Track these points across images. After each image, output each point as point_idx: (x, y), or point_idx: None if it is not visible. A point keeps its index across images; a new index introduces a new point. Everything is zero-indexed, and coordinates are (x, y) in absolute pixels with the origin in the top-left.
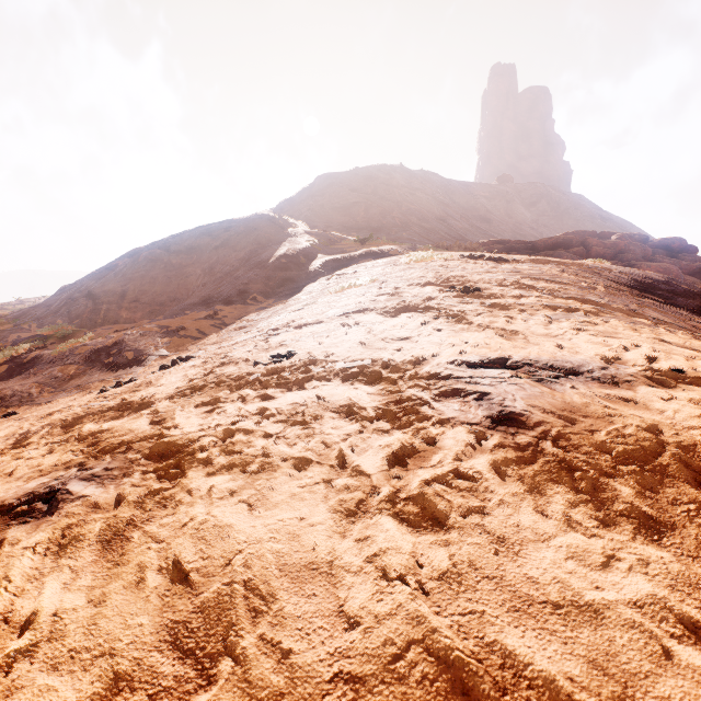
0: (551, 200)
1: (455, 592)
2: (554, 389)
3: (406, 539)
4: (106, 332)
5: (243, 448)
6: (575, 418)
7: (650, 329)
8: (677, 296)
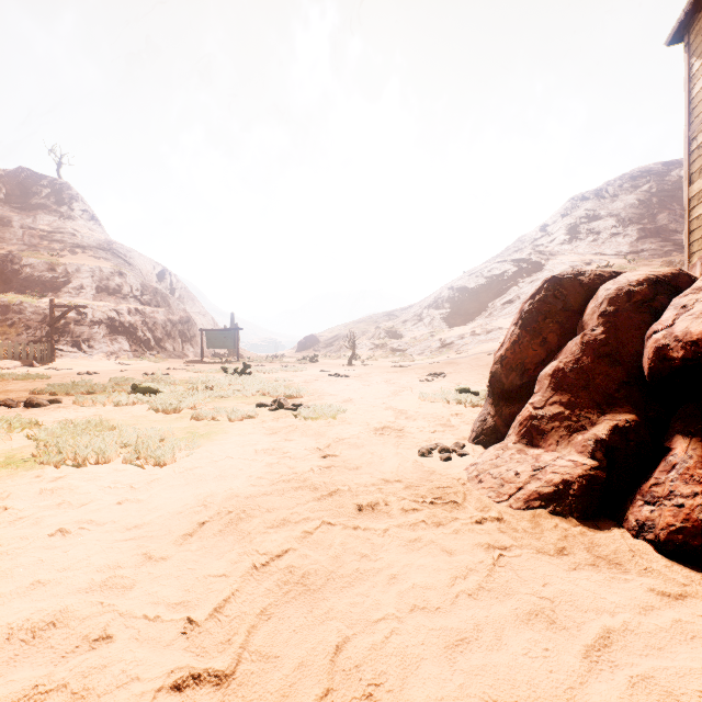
0: None
1: None
2: None
3: None
4: (459, 330)
5: None
6: None
7: None
8: None
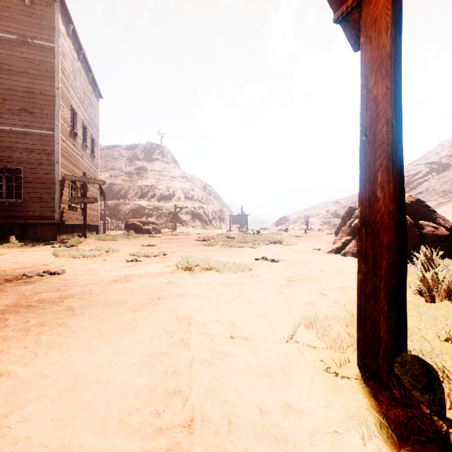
0: None
1: None
2: None
3: None
4: None
5: None
6: None
7: None
8: None
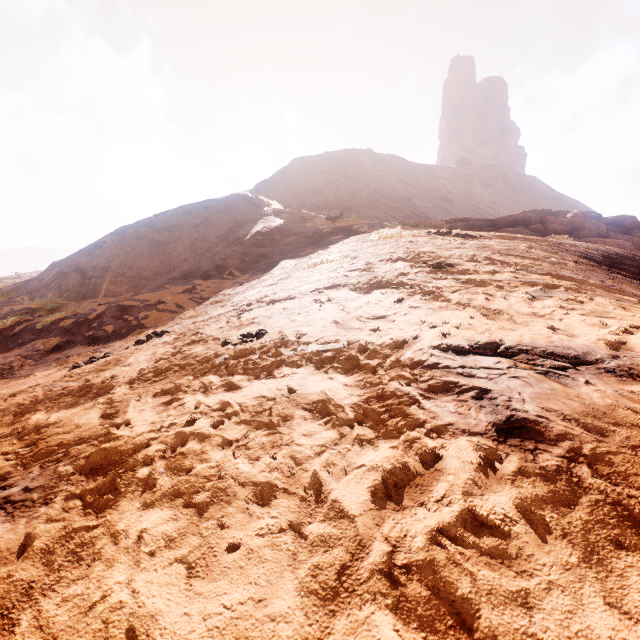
0: (507, 182)
1: None
2: (565, 384)
3: None
4: (91, 305)
5: (194, 463)
6: (605, 428)
7: (639, 307)
8: None
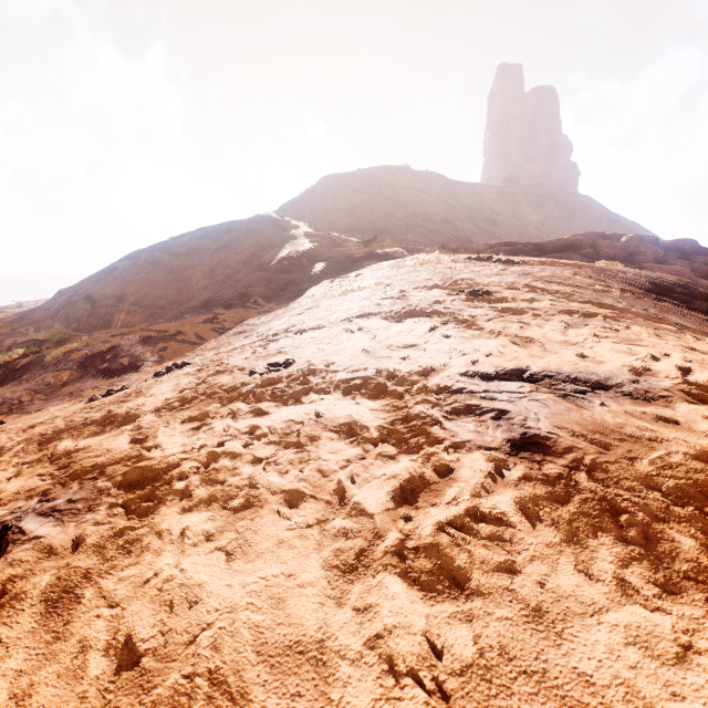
0: (558, 202)
1: (483, 696)
2: (581, 406)
3: (418, 610)
4: (104, 336)
5: (227, 476)
6: (610, 443)
7: (675, 335)
8: (695, 299)
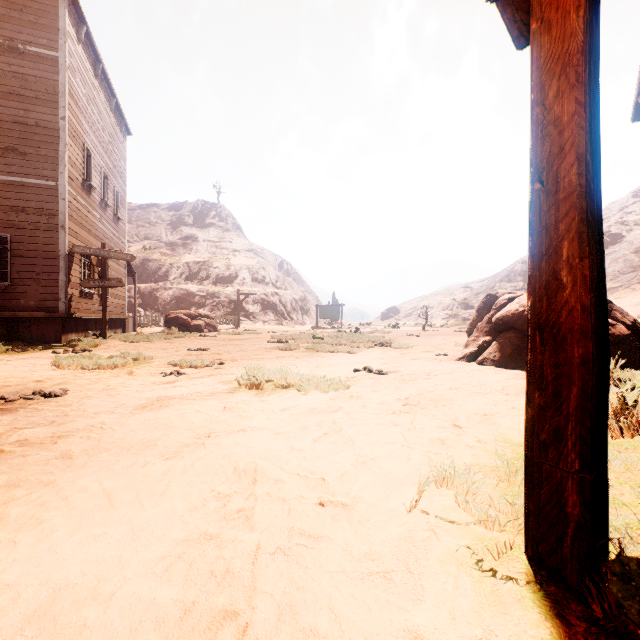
0: None
1: None
2: None
3: None
4: None
5: None
6: None
7: None
8: None
